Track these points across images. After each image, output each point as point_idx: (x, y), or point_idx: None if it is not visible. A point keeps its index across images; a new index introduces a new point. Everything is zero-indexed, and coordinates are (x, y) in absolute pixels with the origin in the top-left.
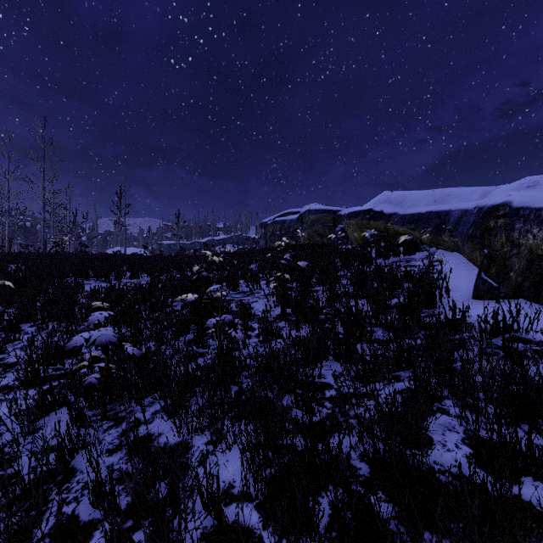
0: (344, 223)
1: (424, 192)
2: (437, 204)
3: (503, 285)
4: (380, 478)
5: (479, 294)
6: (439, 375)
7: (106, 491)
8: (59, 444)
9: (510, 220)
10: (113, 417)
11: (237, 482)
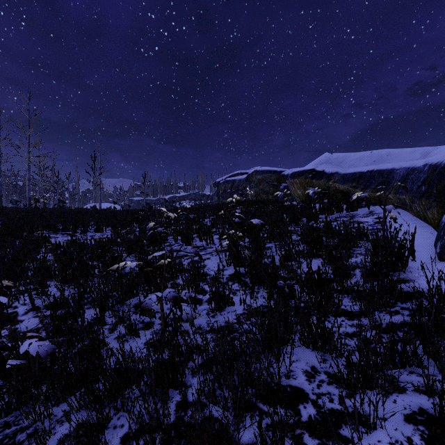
0: (289, 182)
1: (363, 153)
2: (377, 163)
3: None
4: None
5: None
6: None
7: None
8: None
9: None
10: (7, 441)
11: None
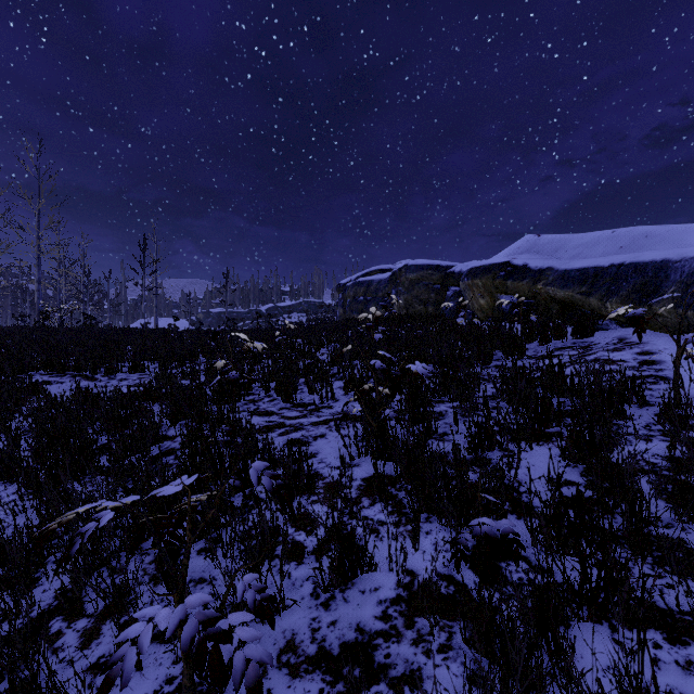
0: (464, 284)
1: (597, 233)
2: (627, 251)
3: None
4: None
5: None
6: None
7: None
8: None
9: None
10: None
11: None
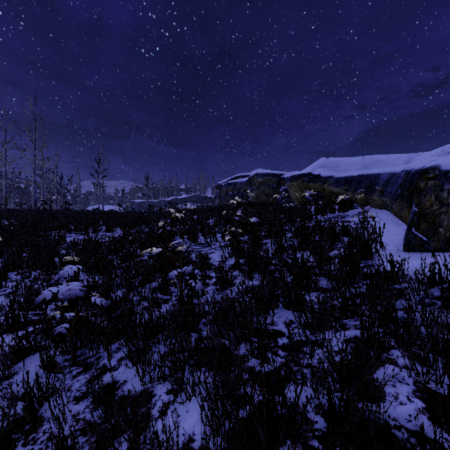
0: (287, 185)
1: (355, 158)
2: (367, 168)
3: (432, 239)
4: (337, 433)
5: (410, 247)
6: (386, 326)
7: (68, 447)
8: (28, 394)
9: (439, 181)
10: (82, 362)
11: (197, 435)
